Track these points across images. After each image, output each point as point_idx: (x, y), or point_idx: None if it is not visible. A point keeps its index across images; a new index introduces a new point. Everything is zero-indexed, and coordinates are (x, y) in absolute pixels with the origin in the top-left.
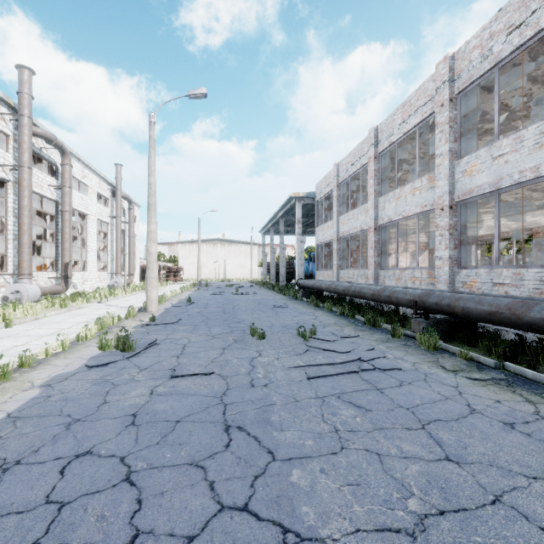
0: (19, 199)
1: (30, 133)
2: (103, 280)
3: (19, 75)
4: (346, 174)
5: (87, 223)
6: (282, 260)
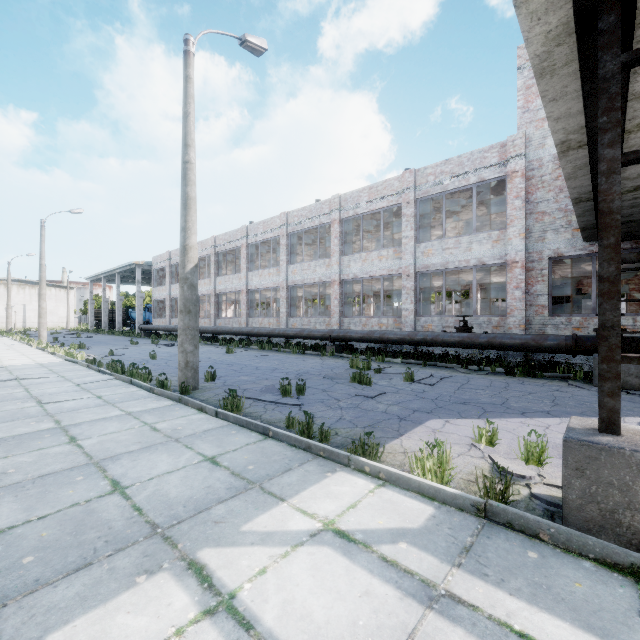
0: None
1: None
2: None
3: None
4: (175, 261)
5: None
6: (120, 310)
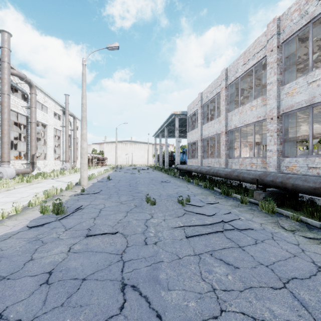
0: (2, 114)
1: (8, 73)
2: (57, 165)
3: (1, 36)
4: (206, 99)
5: (47, 130)
6: (166, 153)
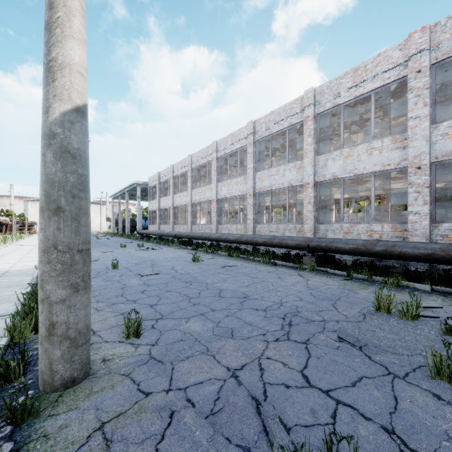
0: None
1: None
2: None
3: None
4: (163, 179)
5: None
6: (128, 218)
